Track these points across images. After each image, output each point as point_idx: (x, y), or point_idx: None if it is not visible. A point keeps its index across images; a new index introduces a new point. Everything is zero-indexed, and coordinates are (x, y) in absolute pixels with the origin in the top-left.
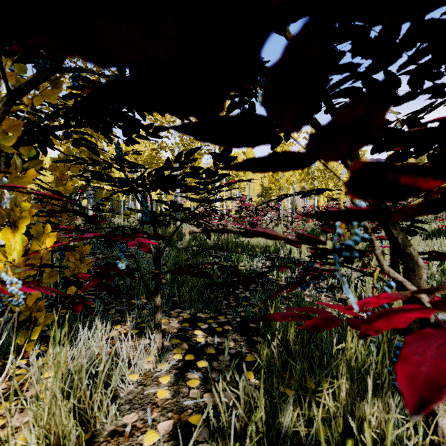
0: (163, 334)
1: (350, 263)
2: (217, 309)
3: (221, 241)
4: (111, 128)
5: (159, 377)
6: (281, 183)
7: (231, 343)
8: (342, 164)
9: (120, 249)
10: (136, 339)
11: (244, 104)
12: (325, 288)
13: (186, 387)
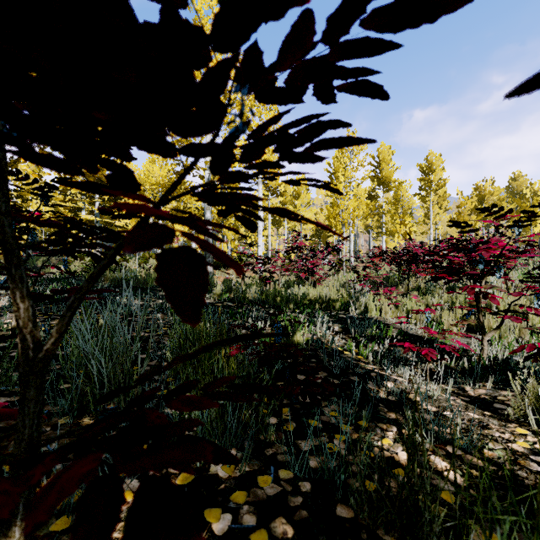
0: None
1: None
2: (256, 446)
3: (265, 293)
4: None
5: None
6: (344, 217)
7: None
8: None
9: None
10: None
11: None
12: None
13: None
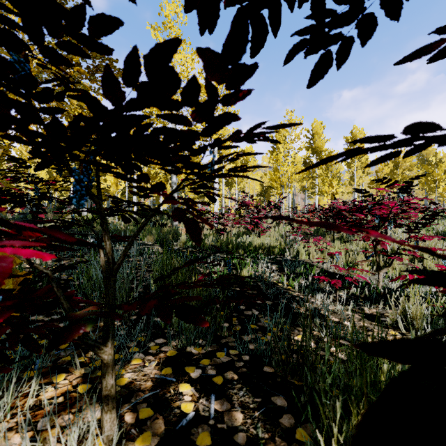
0: (128, 392)
1: None
2: (215, 338)
3: (220, 241)
4: (27, 46)
5: None
6: (283, 181)
7: (238, 416)
8: None
9: None
10: (80, 408)
11: (261, 8)
12: None
13: None
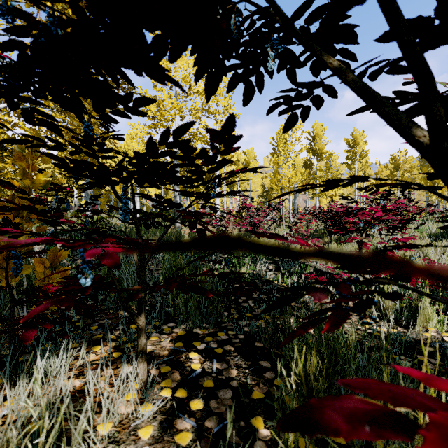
0: (151, 358)
1: (407, 281)
2: (216, 323)
3: None
4: (83, 105)
5: (138, 428)
6: (283, 183)
7: (234, 371)
8: (400, 135)
9: (83, 259)
10: (117, 366)
11: (249, 76)
12: (374, 319)
13: (173, 445)
